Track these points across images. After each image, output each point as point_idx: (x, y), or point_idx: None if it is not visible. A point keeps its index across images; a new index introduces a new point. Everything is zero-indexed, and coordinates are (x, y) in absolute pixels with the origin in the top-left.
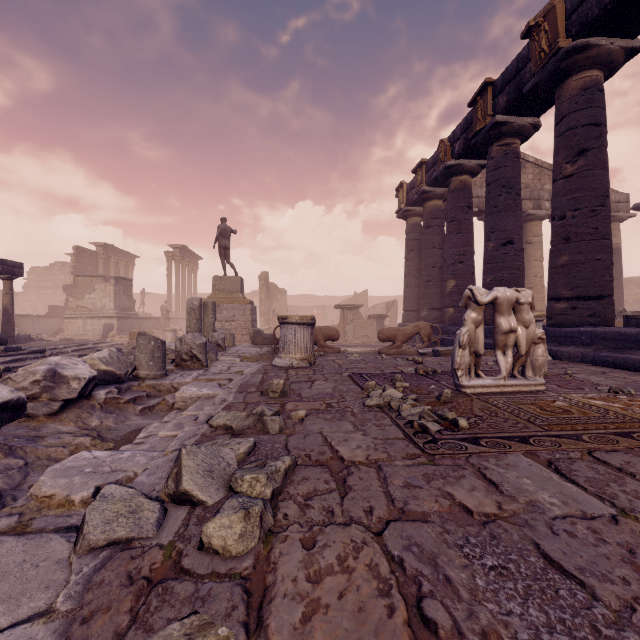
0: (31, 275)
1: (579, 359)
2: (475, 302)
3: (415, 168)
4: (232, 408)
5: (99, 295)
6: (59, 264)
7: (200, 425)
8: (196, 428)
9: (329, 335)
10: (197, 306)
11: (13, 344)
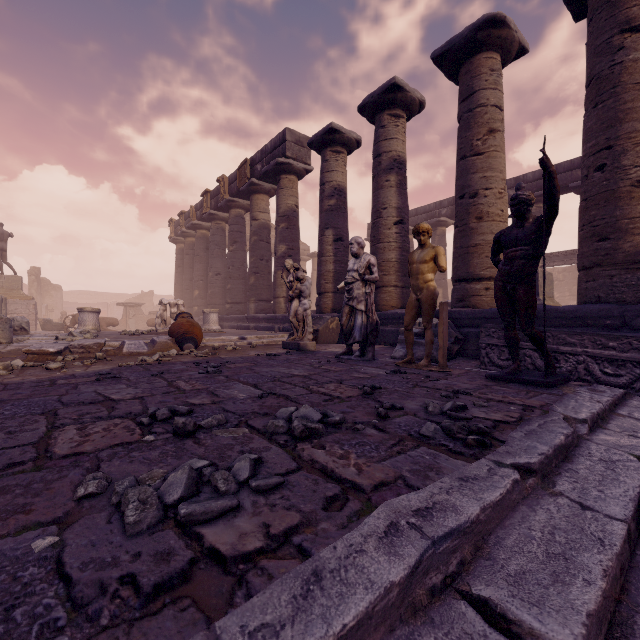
0: None
1: (228, 327)
2: (163, 304)
3: (179, 214)
4: None
5: None
6: None
7: None
8: None
9: (110, 322)
10: None
11: None
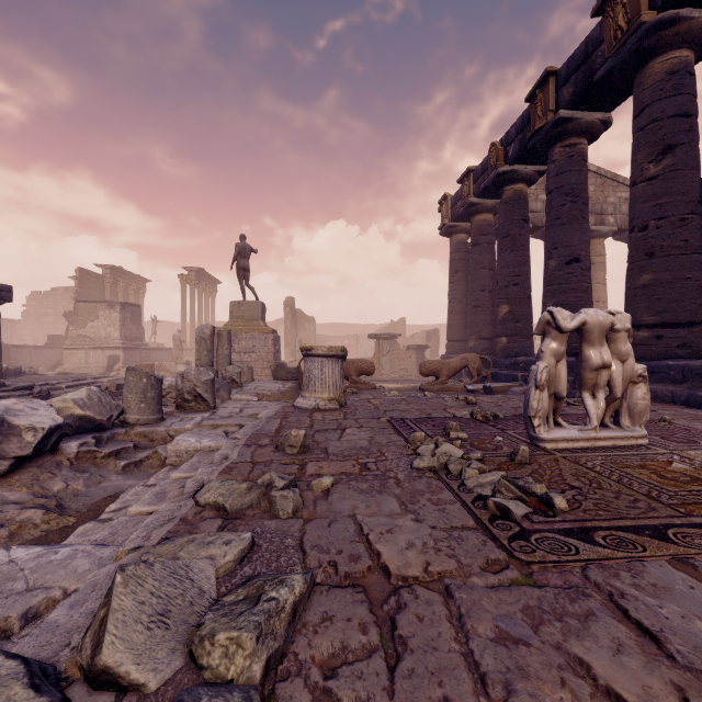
0: (31, 301)
1: (668, 399)
2: (556, 328)
3: (461, 177)
4: (233, 471)
5: (103, 323)
6: (62, 289)
7: (183, 501)
8: (176, 506)
9: (363, 369)
10: (208, 335)
11: (0, 379)
